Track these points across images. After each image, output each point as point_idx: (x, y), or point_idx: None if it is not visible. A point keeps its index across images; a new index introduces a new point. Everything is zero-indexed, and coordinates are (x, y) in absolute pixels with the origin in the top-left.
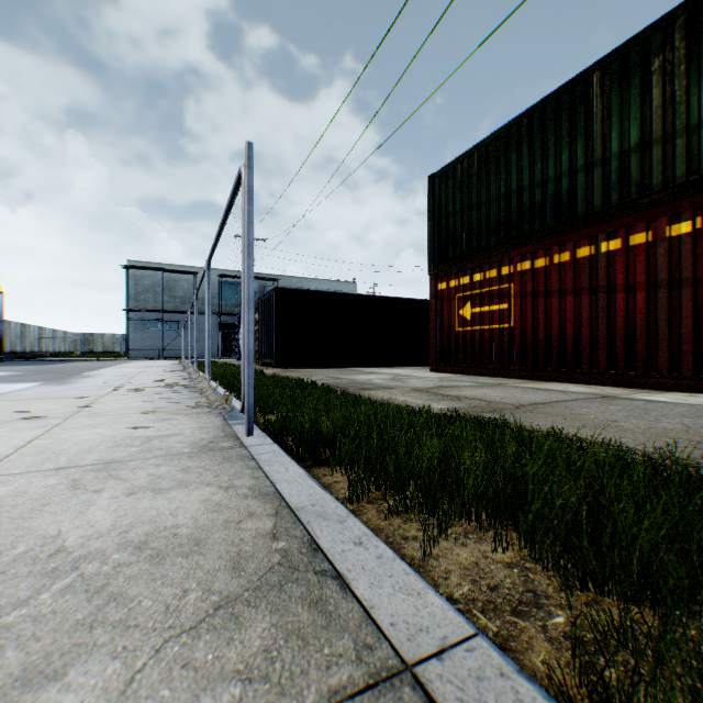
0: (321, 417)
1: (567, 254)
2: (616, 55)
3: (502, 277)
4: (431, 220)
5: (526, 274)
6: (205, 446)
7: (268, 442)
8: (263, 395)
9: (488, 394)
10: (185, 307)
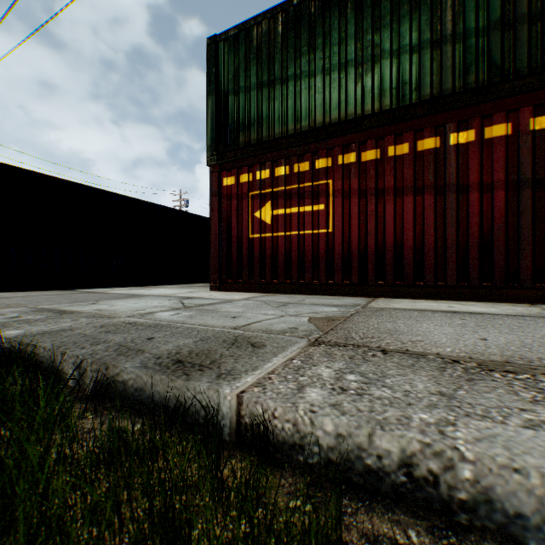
0: None
1: (406, 145)
2: None
3: (317, 171)
4: (213, 94)
5: (351, 168)
6: None
7: None
8: None
9: (503, 341)
10: None
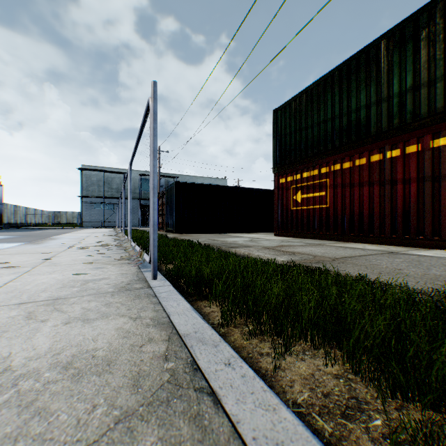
0: (203, 267)
1: (364, 159)
2: (397, 29)
3: (321, 174)
4: (275, 138)
5: (337, 172)
6: (124, 287)
7: (167, 284)
8: (165, 251)
9: (313, 251)
10: (118, 194)
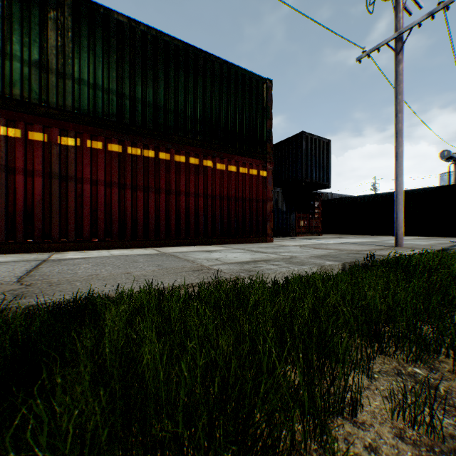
0: None
1: None
2: None
3: None
4: None
5: None
6: None
7: None
8: None
9: None
10: None
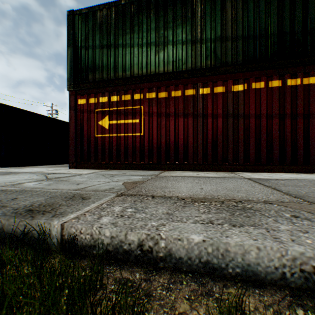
0: None
1: (180, 92)
2: None
3: (135, 100)
4: (71, 46)
5: (153, 100)
6: None
7: None
8: None
9: (209, 189)
10: None
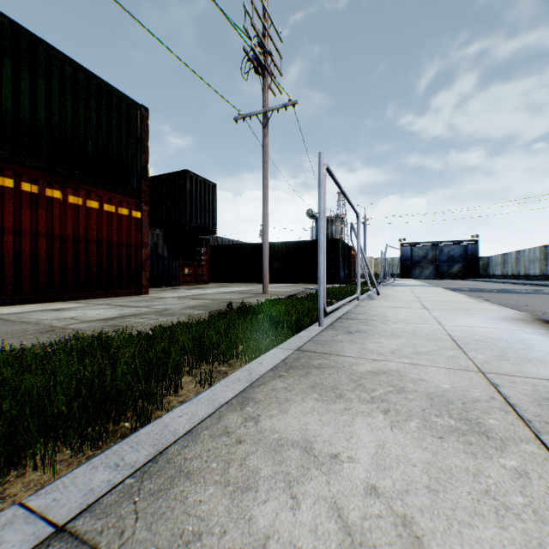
0: None
1: None
2: None
3: None
4: None
5: None
6: None
7: None
8: None
9: None
10: None
